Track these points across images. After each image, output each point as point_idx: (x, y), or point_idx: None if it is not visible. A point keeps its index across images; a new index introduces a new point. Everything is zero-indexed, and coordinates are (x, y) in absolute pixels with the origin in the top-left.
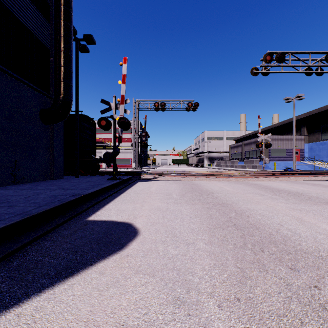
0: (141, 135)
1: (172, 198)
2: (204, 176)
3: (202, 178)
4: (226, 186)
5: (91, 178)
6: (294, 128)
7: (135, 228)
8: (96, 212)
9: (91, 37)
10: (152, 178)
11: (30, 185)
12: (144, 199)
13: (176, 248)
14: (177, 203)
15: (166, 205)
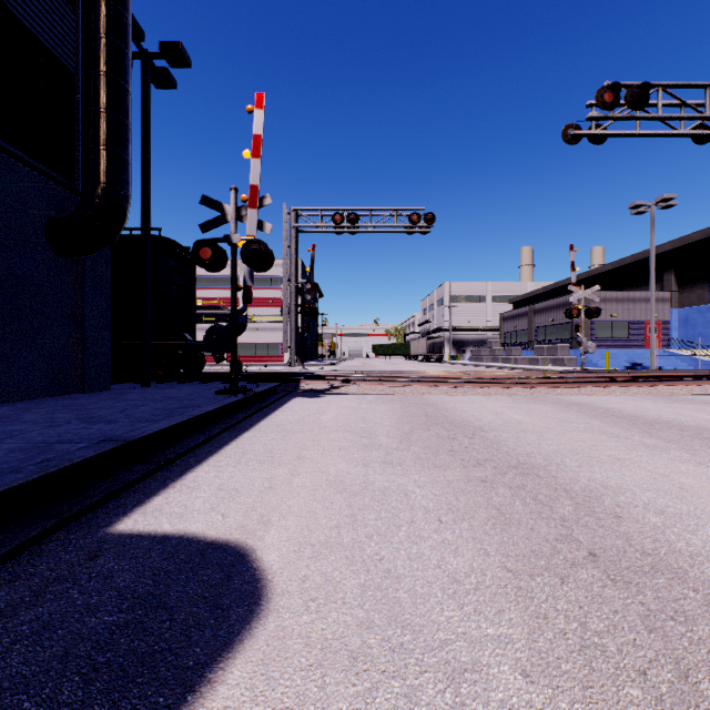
0: (302, 288)
1: (379, 447)
2: (450, 384)
3: (447, 389)
4: (509, 409)
5: (178, 389)
6: (653, 273)
7: (255, 573)
8: (152, 498)
9: (179, 48)
10: (328, 389)
11: (10, 410)
12: (302, 448)
13: None
14: (393, 463)
15: (363, 470)
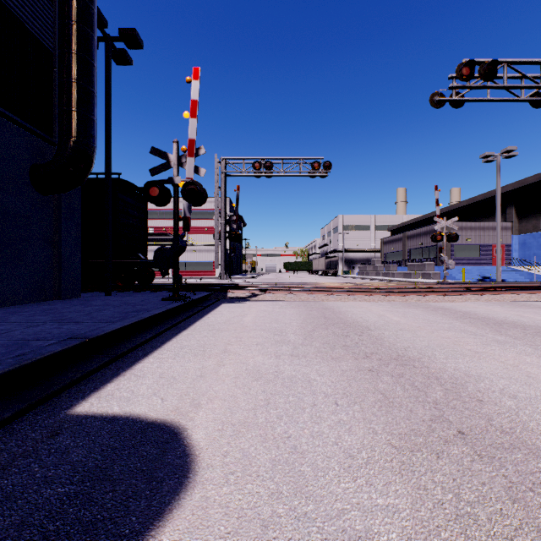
0: (230, 219)
1: (288, 342)
2: (343, 293)
3: (341, 296)
4: (389, 312)
5: (133, 297)
6: (498, 207)
7: (185, 449)
8: (106, 385)
9: (134, 33)
10: (249, 296)
11: (0, 313)
12: (228, 344)
13: None
14: (299, 355)
15: (275, 361)
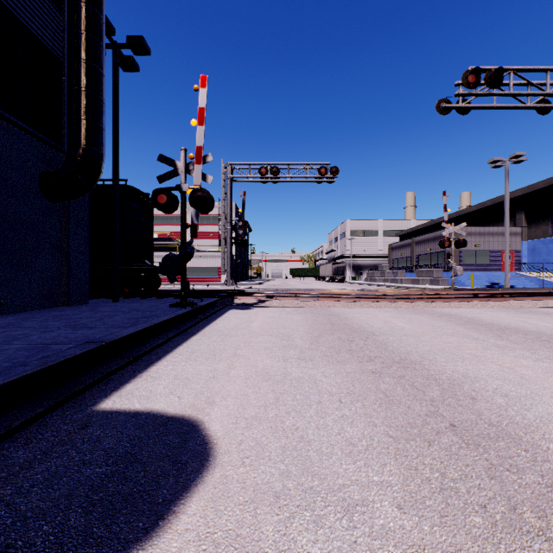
0: (236, 225)
1: (295, 347)
2: (350, 299)
3: (347, 303)
4: (395, 318)
5: (141, 303)
6: (507, 213)
7: (204, 438)
8: (125, 385)
9: (141, 41)
10: (256, 303)
11: (13, 319)
12: (237, 348)
13: (315, 531)
14: (305, 359)
15: (283, 364)
